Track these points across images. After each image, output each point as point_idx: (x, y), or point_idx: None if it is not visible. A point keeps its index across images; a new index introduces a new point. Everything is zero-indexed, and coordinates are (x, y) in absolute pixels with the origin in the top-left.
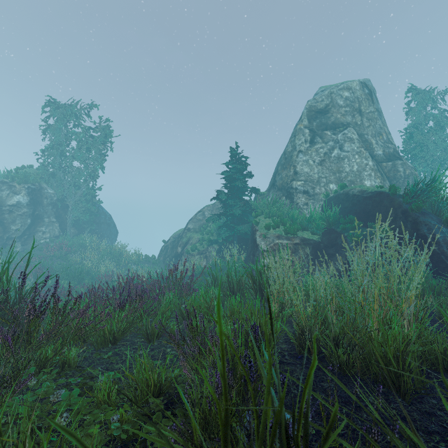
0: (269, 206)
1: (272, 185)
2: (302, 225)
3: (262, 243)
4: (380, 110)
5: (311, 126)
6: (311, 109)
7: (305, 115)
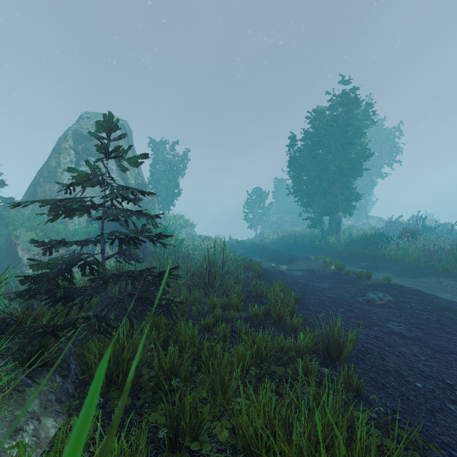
0: (31, 220)
1: (32, 195)
2: (67, 238)
3: (26, 256)
4: (134, 149)
5: (77, 148)
6: (76, 132)
7: (71, 136)
